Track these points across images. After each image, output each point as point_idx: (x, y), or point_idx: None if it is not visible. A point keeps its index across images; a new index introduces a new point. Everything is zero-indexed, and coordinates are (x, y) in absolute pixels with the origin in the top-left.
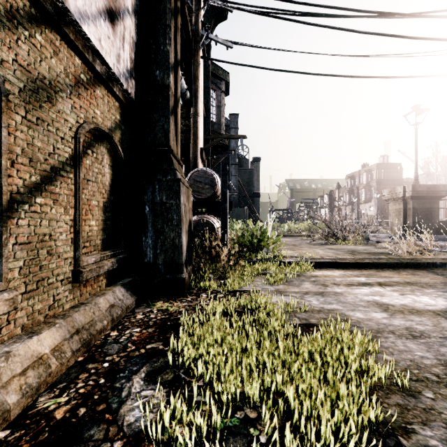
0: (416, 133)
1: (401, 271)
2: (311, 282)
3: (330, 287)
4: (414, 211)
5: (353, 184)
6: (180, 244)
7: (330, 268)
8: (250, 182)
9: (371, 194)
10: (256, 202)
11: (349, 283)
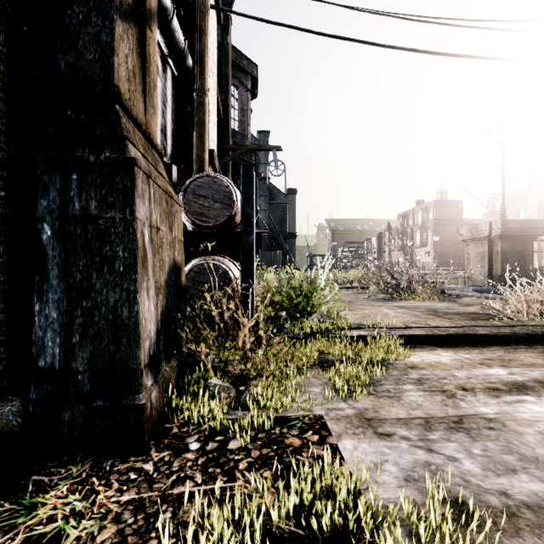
0: (503, 153)
1: (543, 350)
2: (417, 384)
3: (461, 399)
4: (503, 256)
5: (406, 225)
6: (133, 319)
7: (426, 346)
8: (284, 220)
9: (428, 237)
10: (292, 245)
11: (488, 384)
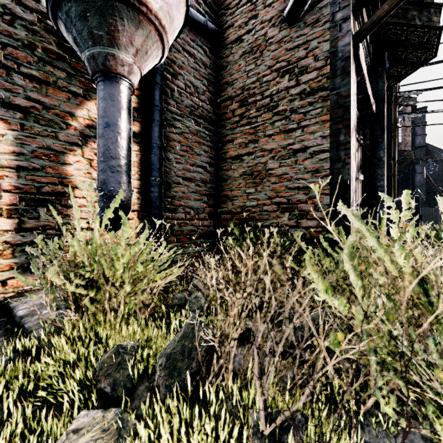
0: None
1: None
2: None
3: None
4: None
5: None
6: None
7: None
8: None
9: None
10: None
11: None
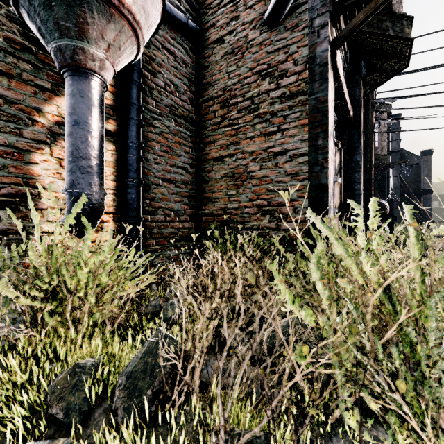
0: None
1: None
2: None
3: None
4: None
5: None
6: None
7: None
8: (417, 178)
9: None
10: (426, 200)
11: None
